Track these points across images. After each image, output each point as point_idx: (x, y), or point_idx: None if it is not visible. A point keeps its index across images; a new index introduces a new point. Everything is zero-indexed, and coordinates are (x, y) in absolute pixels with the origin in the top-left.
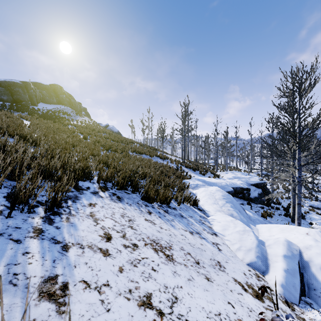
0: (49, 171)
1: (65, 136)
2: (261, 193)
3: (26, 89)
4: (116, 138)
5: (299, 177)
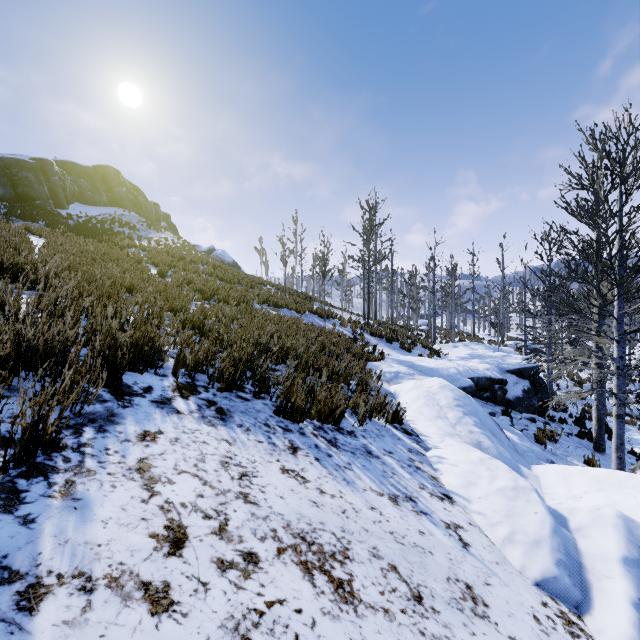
0: (44, 351)
1: (118, 269)
2: (529, 389)
3: (45, 173)
4: (227, 275)
5: (620, 358)
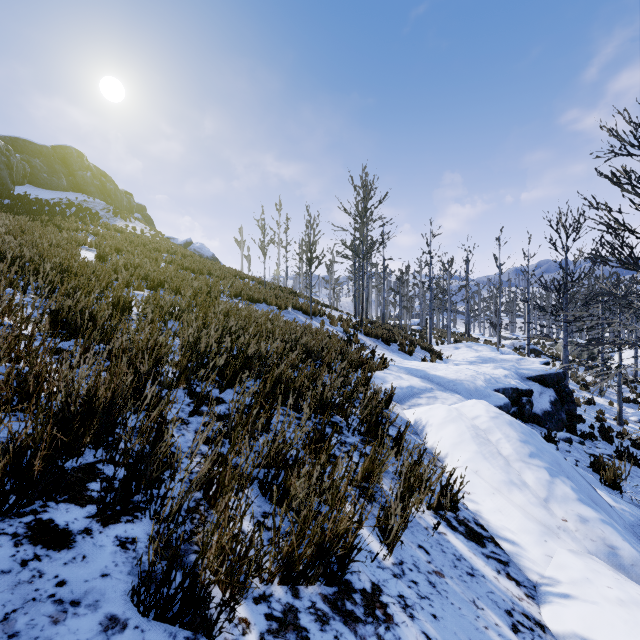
0: None
1: (14, 242)
2: (556, 400)
3: None
4: (196, 265)
5: None
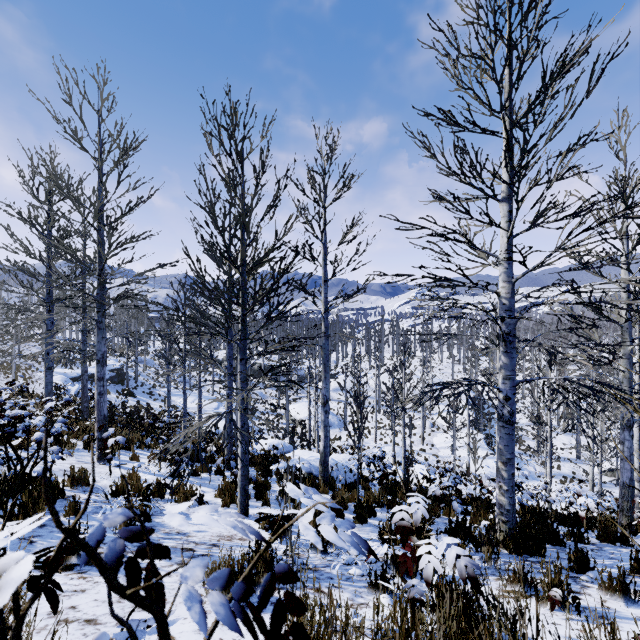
0: None
1: None
2: (114, 376)
3: None
4: None
5: None
